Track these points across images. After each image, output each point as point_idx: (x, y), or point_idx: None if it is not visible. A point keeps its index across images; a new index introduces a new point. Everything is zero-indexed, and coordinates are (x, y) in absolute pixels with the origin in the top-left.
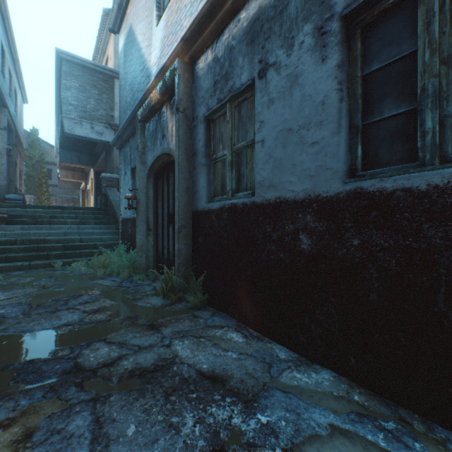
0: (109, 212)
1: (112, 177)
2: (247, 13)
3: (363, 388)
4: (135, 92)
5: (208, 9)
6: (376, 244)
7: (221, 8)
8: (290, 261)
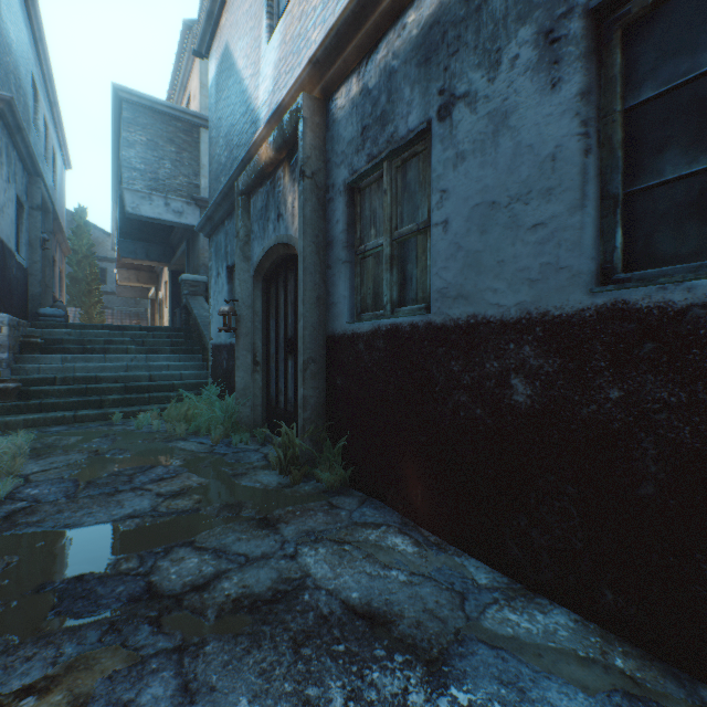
0: (192, 334)
1: (197, 280)
2: (418, 14)
3: (629, 644)
4: (233, 148)
5: (354, 11)
6: (653, 398)
7: (374, 9)
8: (494, 422)
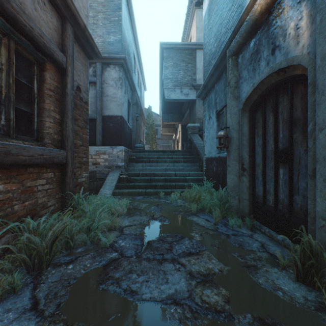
0: (192, 153)
1: (194, 126)
2: None
3: None
4: (220, 37)
5: None
6: None
7: None
8: None
